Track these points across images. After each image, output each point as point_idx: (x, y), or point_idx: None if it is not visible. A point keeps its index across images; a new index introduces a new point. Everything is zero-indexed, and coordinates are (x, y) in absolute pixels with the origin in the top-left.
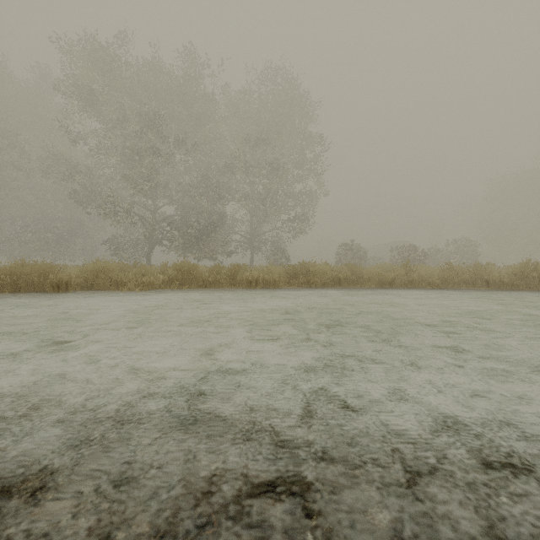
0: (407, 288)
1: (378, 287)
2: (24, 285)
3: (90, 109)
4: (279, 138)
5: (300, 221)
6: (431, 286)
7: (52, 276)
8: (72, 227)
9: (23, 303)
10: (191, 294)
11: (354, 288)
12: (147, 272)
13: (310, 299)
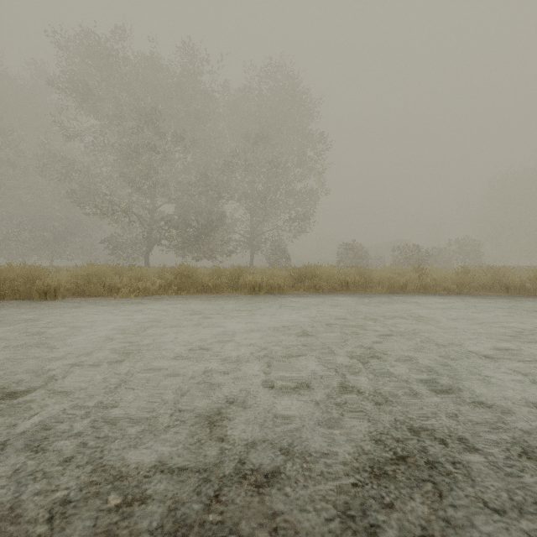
0: (421, 293)
1: (389, 292)
2: (8, 292)
3: (87, 106)
4: (280, 136)
5: (301, 220)
6: (446, 291)
7: (39, 282)
8: (70, 226)
9: (0, 315)
10: (190, 301)
11: (364, 293)
12: (143, 276)
13: (321, 308)
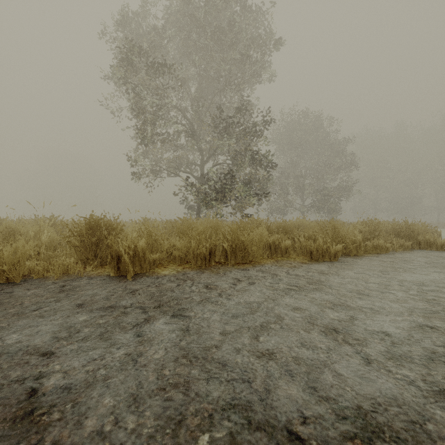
0: None
1: None
2: None
3: None
4: None
5: None
6: None
7: None
8: None
9: None
10: None
11: None
12: None
13: None
